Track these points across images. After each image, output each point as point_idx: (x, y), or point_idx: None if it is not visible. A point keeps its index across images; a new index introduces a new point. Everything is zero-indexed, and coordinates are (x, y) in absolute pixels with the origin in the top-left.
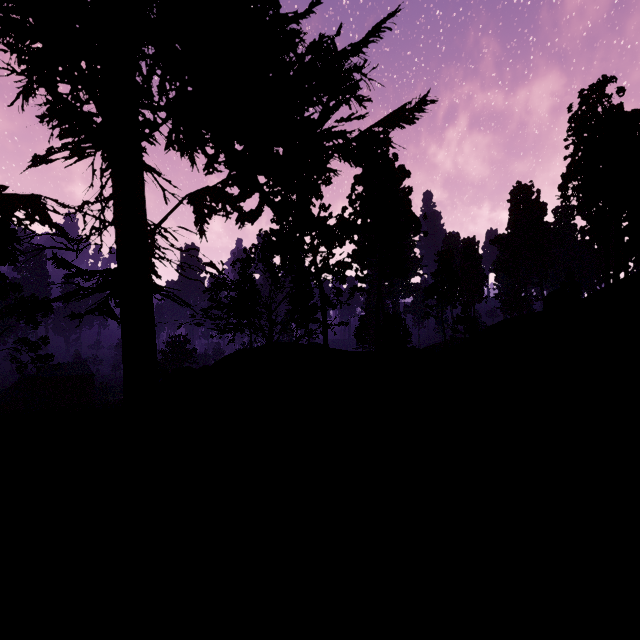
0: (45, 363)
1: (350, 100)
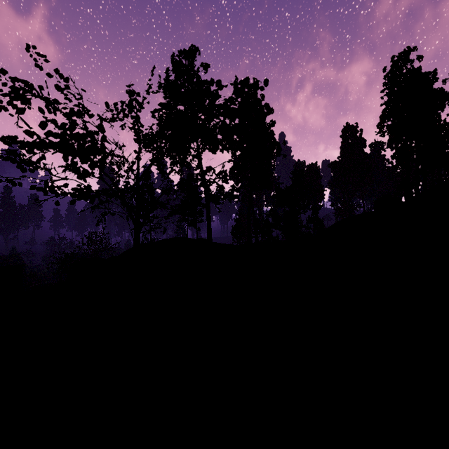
0: None
1: None
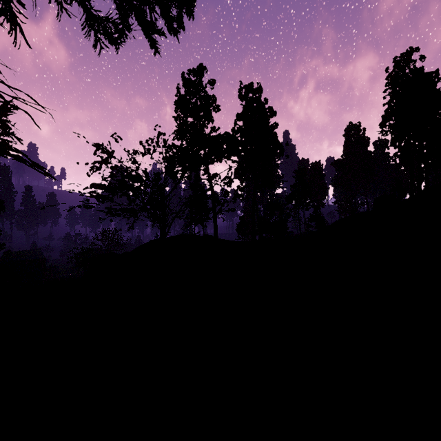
0: None
1: None
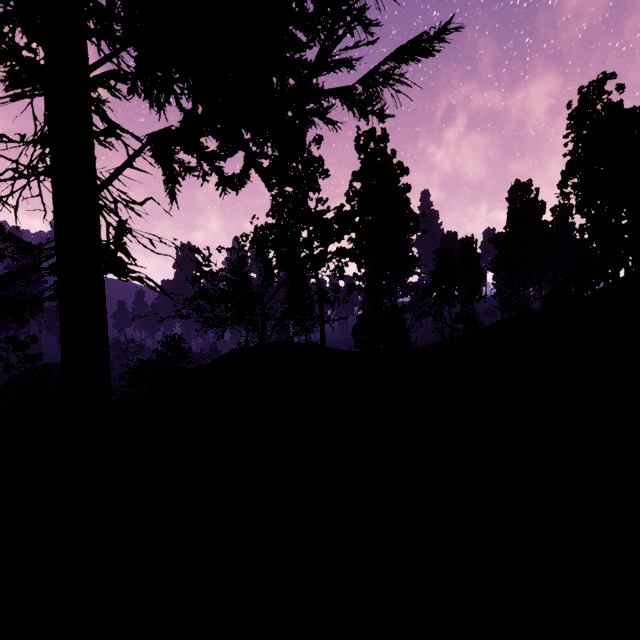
0: (33, 363)
1: (354, 28)
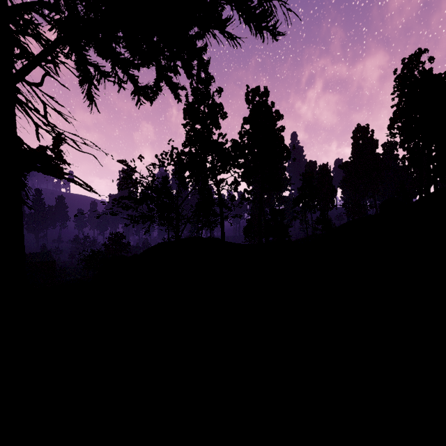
0: None
1: None
